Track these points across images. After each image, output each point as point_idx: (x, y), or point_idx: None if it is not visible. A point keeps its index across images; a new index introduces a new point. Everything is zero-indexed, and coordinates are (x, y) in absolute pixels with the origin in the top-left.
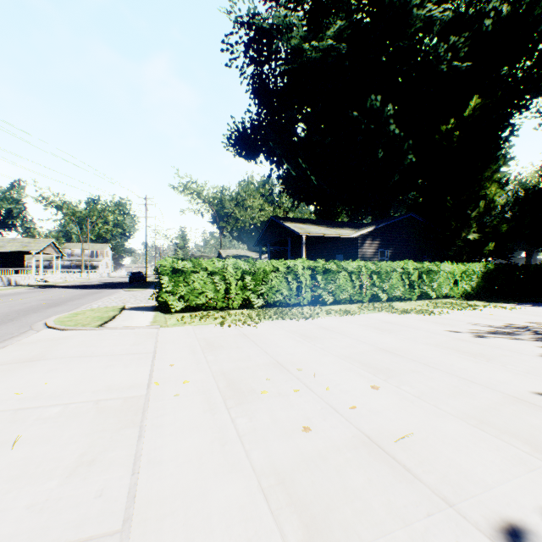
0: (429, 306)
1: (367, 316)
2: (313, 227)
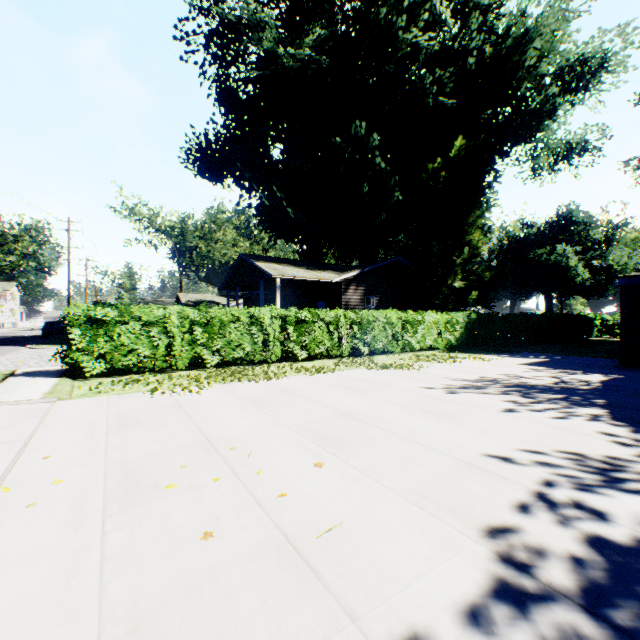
0: (412, 359)
1: (341, 373)
2: (291, 268)
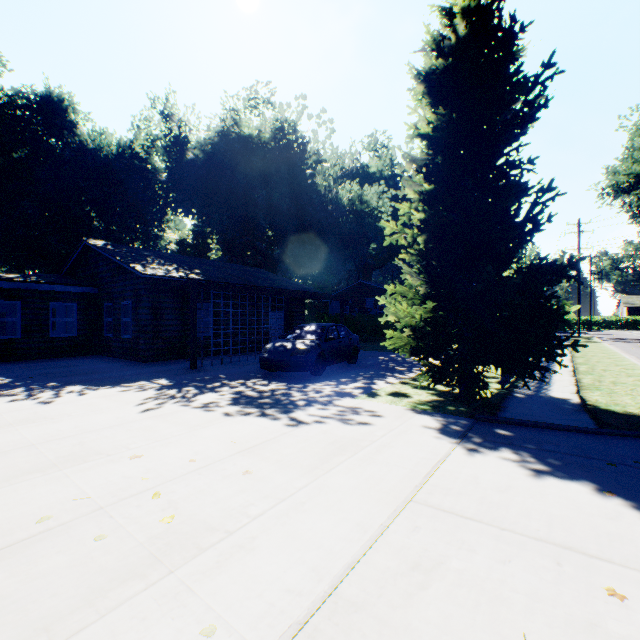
0: None
1: None
2: None
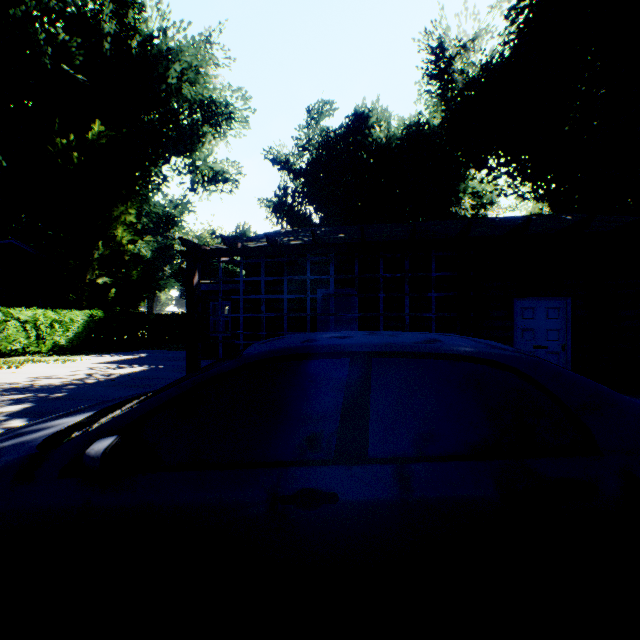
0: None
1: None
2: None
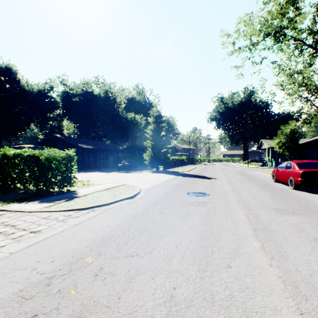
0: None
1: None
2: None
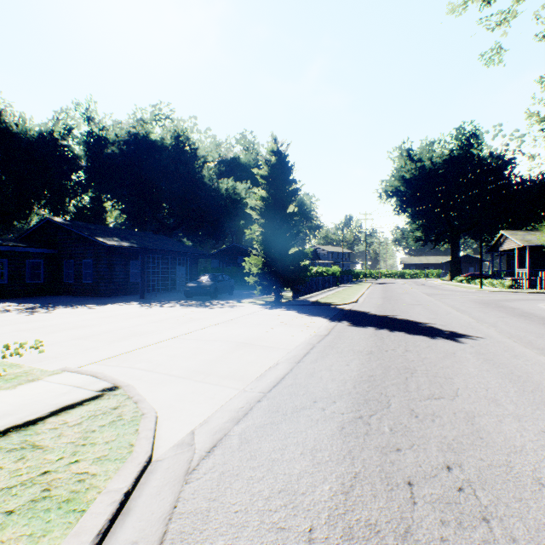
0: None
1: None
2: None
